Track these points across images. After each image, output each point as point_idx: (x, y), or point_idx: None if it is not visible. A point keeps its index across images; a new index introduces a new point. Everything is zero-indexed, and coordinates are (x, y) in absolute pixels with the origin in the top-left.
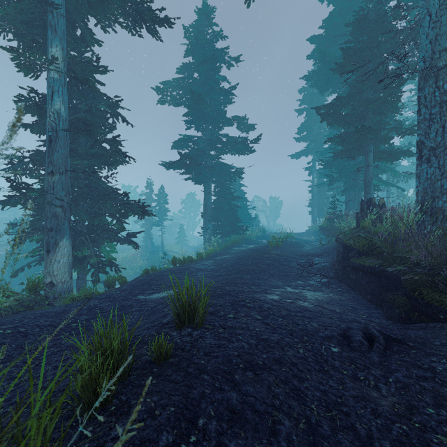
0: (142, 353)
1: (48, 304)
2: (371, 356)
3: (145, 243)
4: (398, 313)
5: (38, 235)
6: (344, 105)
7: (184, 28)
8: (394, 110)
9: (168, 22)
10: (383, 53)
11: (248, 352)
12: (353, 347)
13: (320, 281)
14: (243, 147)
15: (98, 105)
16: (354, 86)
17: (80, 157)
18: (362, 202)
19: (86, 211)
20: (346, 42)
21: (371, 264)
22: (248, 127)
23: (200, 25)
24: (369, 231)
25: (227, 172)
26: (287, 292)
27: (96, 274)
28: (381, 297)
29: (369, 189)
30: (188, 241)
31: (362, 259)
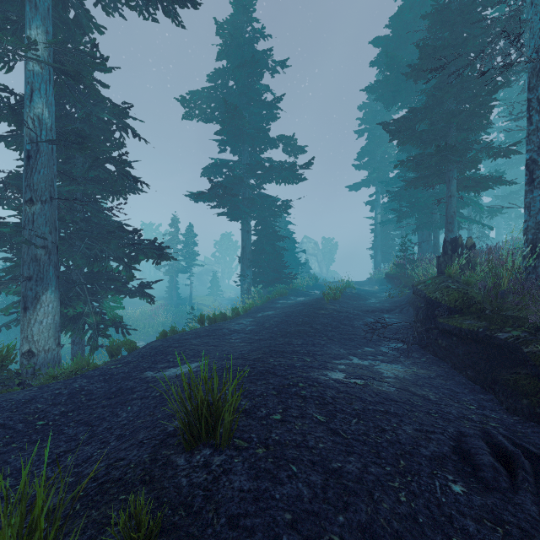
0: (110, 515)
1: (20, 384)
2: (523, 502)
3: (170, 294)
4: (528, 405)
5: (17, 286)
6: (419, 119)
7: (216, 22)
8: (482, 126)
9: (192, 0)
10: (469, 53)
11: (311, 510)
12: (485, 480)
13: (398, 349)
14: (291, 174)
15: (101, 114)
16: (433, 94)
17: (74, 181)
18: (445, 243)
19: (83, 253)
20: (422, 40)
21: (471, 327)
22: (297, 150)
23: (236, 21)
24: (457, 280)
25: (270, 205)
26: (354, 365)
27: (94, 338)
28: (492, 377)
29: (452, 226)
30: (222, 291)
31: (455, 319)
